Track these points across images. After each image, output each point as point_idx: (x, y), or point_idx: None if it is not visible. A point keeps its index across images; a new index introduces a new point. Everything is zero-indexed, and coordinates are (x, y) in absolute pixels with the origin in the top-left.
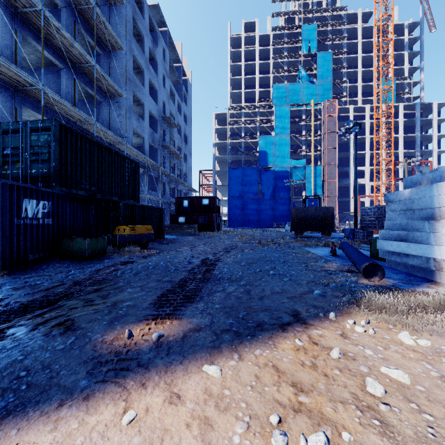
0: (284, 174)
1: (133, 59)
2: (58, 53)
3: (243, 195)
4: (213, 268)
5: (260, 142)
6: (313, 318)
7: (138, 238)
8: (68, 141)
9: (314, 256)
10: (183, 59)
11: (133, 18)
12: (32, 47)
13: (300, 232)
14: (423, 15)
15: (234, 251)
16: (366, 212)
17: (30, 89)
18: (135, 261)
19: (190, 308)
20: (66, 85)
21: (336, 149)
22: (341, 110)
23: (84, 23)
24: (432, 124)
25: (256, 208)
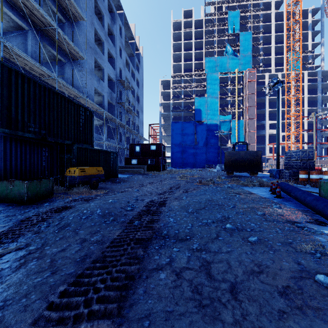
0: (214, 127)
1: (95, 32)
2: (23, 15)
3: (182, 143)
4: (156, 218)
5: (195, 102)
6: None
7: (88, 179)
8: (12, 83)
9: (258, 197)
10: (136, 37)
11: None
12: None
13: (231, 172)
14: (323, 2)
15: (178, 191)
16: (290, 155)
17: None
18: (74, 206)
19: None
20: (31, 45)
21: (255, 107)
22: (258, 77)
23: None
24: None
25: (193, 153)
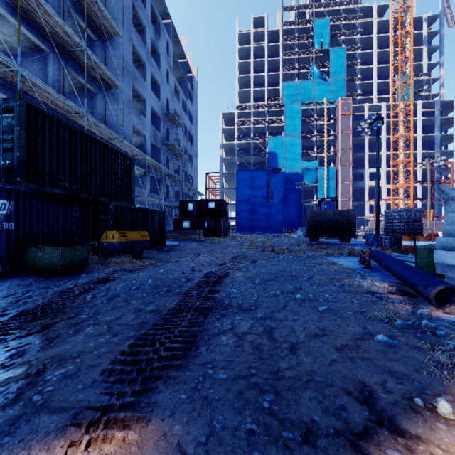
0: (295, 177)
1: (133, 50)
2: (43, 34)
3: (251, 199)
4: (217, 289)
5: (269, 143)
6: (406, 411)
7: (130, 246)
8: (39, 127)
9: (343, 268)
10: (188, 55)
11: (132, 5)
12: (12, 27)
13: (315, 238)
14: (443, 8)
15: (244, 261)
16: (392, 216)
17: (5, 71)
18: (118, 277)
19: (171, 384)
20: (53, 72)
21: (350, 150)
22: (355, 108)
23: (75, 4)
24: (453, 122)
25: (266, 212)
